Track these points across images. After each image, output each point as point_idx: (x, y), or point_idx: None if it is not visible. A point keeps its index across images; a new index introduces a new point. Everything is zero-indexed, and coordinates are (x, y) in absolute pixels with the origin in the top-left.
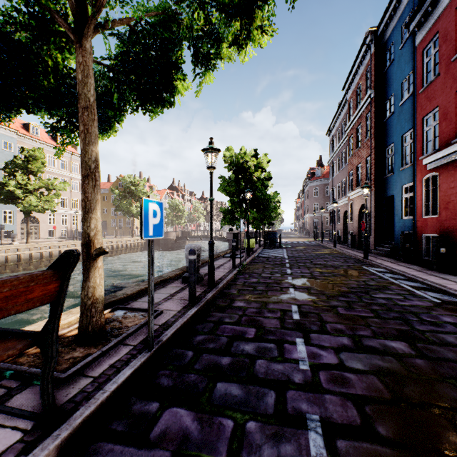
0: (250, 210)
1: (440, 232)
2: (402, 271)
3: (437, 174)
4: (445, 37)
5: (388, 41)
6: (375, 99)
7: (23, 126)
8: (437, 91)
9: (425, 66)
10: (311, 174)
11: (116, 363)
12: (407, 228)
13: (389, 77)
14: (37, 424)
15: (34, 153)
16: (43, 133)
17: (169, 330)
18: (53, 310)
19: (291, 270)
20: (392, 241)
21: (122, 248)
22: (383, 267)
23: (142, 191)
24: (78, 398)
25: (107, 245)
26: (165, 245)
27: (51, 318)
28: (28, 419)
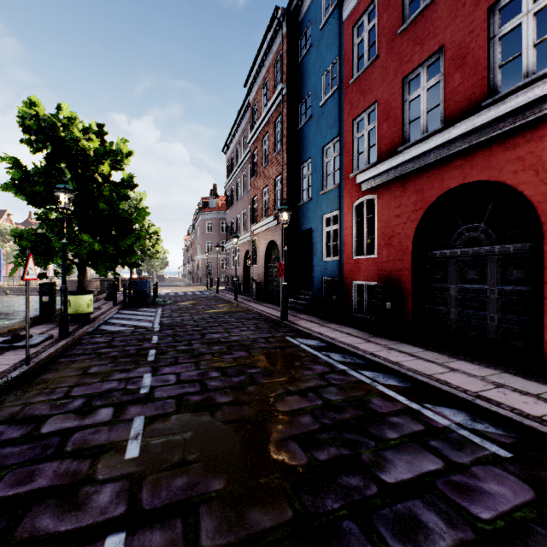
0: (83, 236)
1: (380, 279)
2: (351, 345)
3: (374, 197)
4: (388, 2)
5: (303, 21)
6: (288, 98)
7: None
8: (375, 80)
9: (357, 49)
10: (204, 204)
11: None
12: (330, 273)
13: (305, 70)
14: None
15: None
16: None
17: None
18: None
19: (154, 378)
20: (308, 291)
21: None
22: (319, 337)
23: None
24: None
25: None
26: None
27: None
28: None
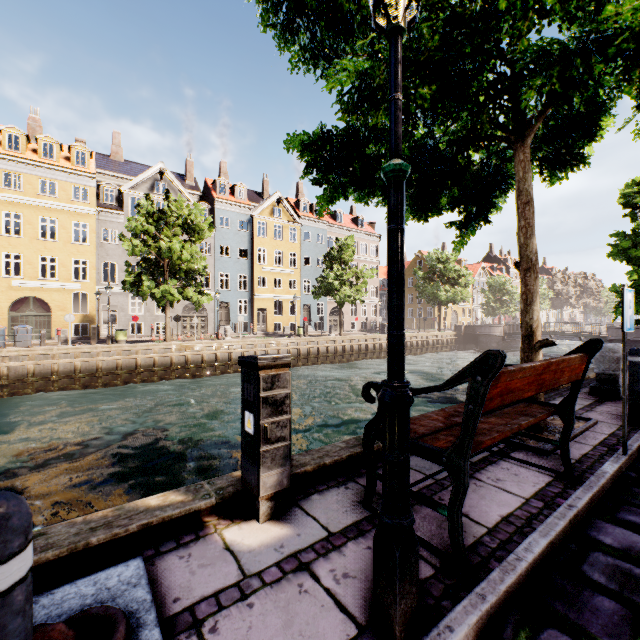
0: None
1: None
2: None
3: None
4: None
5: None
6: None
7: (330, 215)
8: None
9: None
10: None
11: (588, 455)
12: None
13: None
14: (557, 475)
15: (346, 242)
16: (345, 219)
17: (630, 442)
18: (574, 386)
19: None
20: None
21: (427, 345)
22: None
23: (453, 269)
24: (576, 469)
25: (411, 341)
26: (486, 344)
27: (572, 393)
28: (544, 470)
